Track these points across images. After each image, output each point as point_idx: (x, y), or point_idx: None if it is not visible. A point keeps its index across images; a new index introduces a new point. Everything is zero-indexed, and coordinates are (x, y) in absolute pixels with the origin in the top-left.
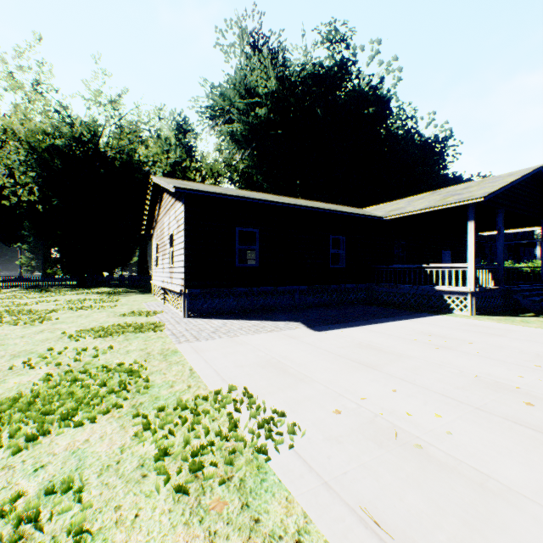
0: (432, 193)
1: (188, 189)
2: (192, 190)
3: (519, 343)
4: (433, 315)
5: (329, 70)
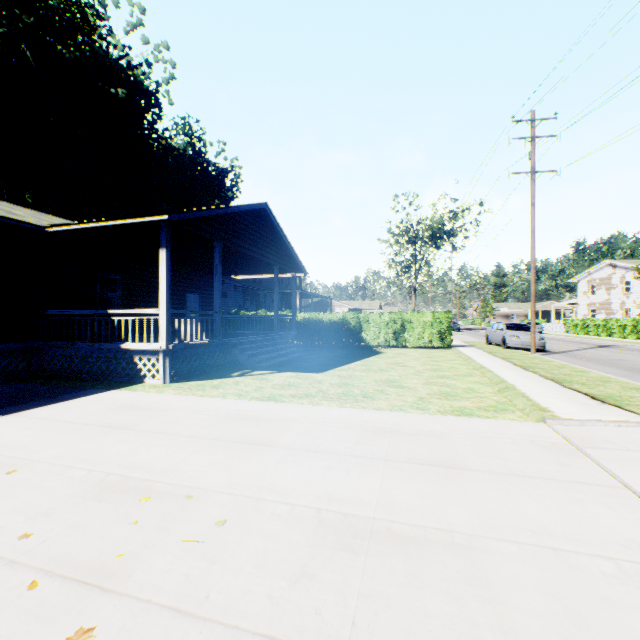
0: None
1: None
2: None
3: (129, 443)
4: (101, 391)
5: None
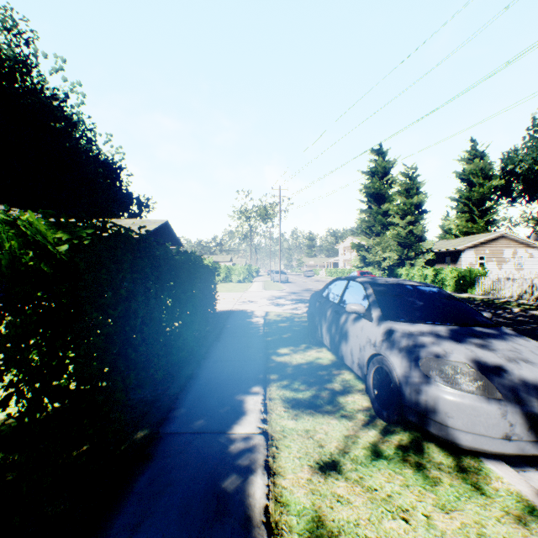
0: (117, 222)
1: None
2: None
3: None
4: None
5: (7, 60)
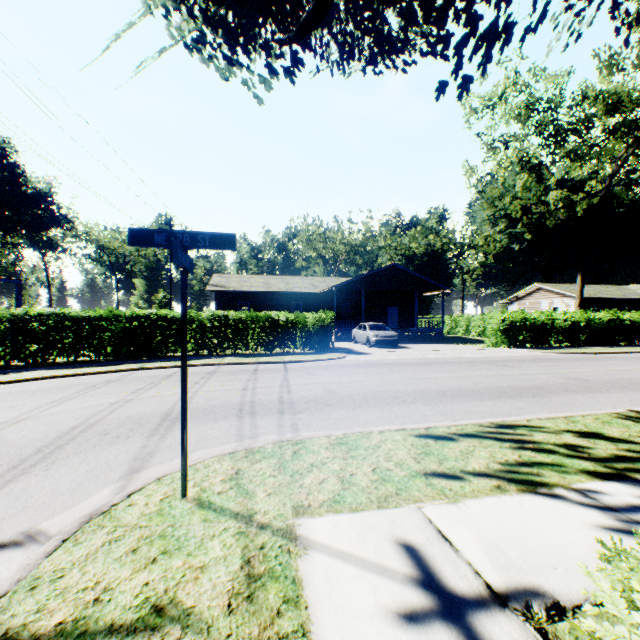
0: None
1: (585, 297)
2: (586, 297)
3: None
4: None
5: (583, 181)
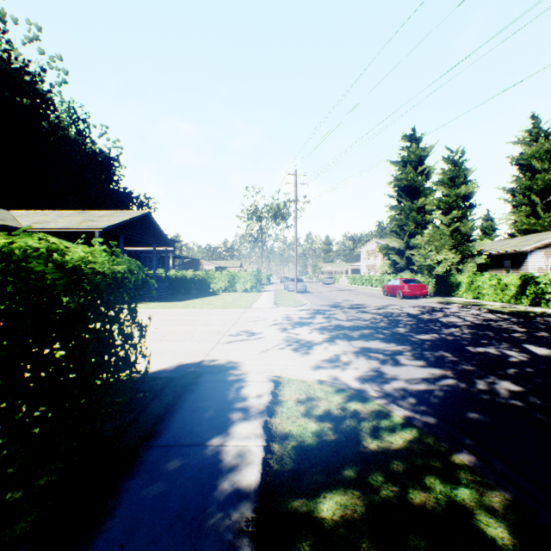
0: (81, 213)
1: None
2: None
3: None
4: None
5: None
